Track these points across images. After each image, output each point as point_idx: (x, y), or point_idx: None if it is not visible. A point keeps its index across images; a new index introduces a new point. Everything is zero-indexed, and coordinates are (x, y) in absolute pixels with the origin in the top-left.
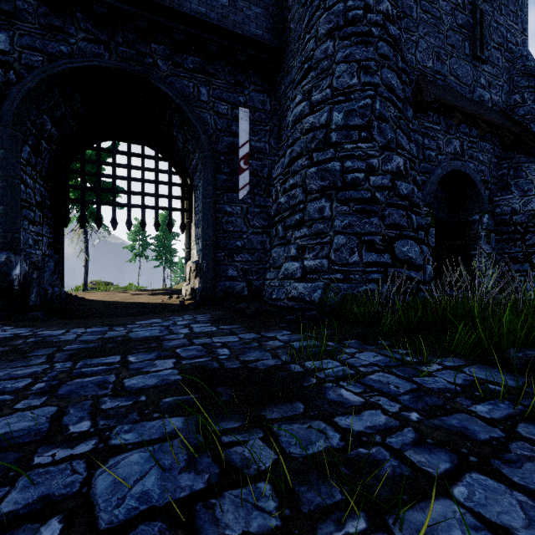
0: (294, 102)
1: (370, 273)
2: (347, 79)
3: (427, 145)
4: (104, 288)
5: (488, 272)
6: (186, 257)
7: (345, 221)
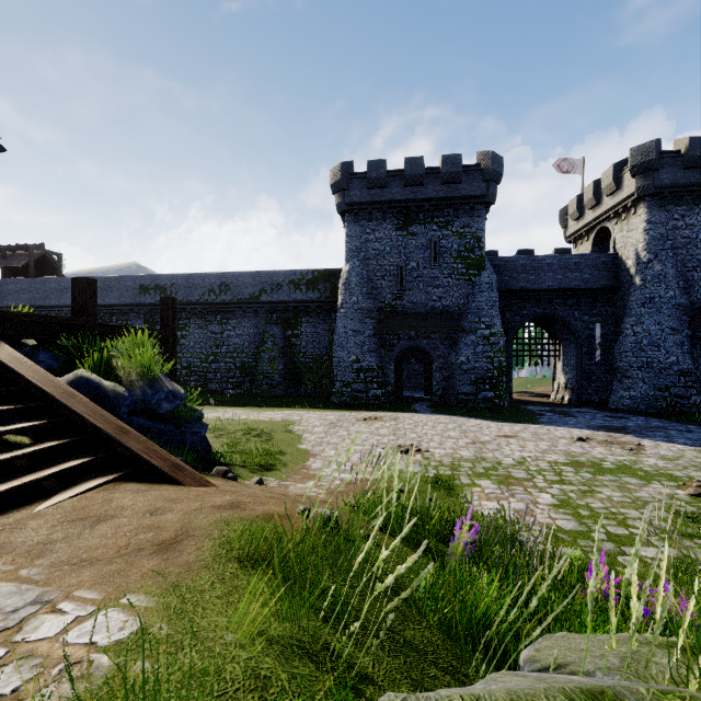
0: (625, 325)
1: (658, 399)
2: (649, 327)
3: None
4: None
5: (698, 402)
6: (553, 379)
7: (647, 380)
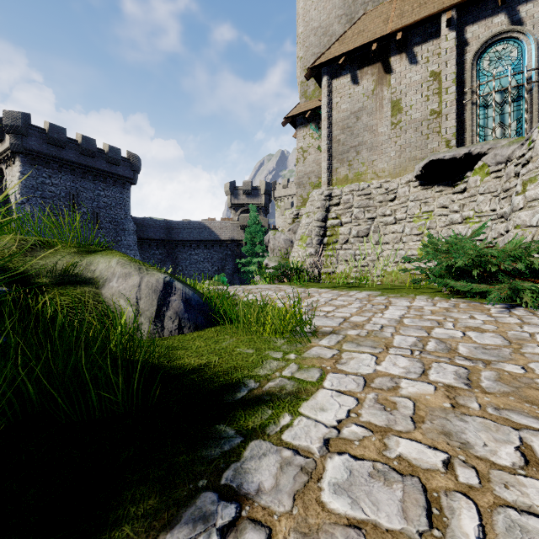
0: None
1: None
2: None
3: None
4: None
5: None
6: None
7: None
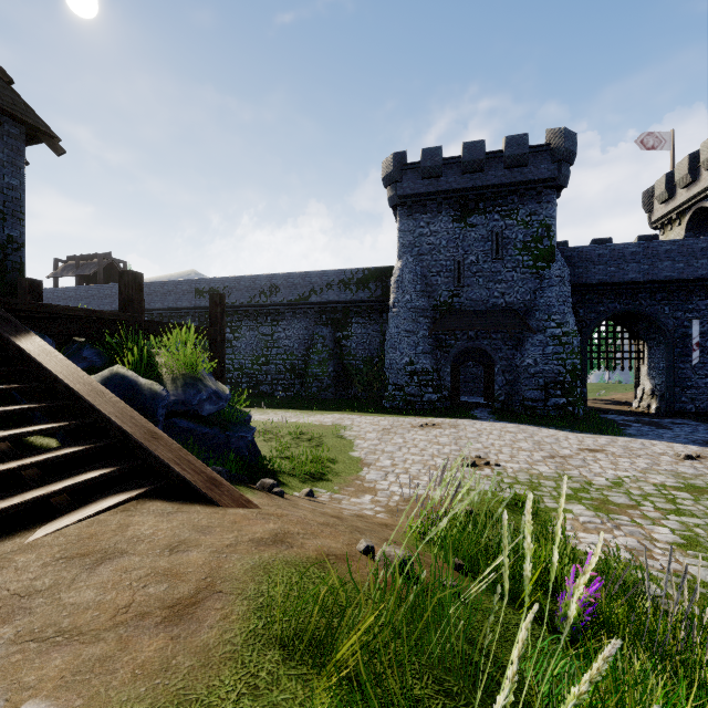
0: None
1: None
2: None
3: None
4: None
5: None
6: (636, 384)
7: None
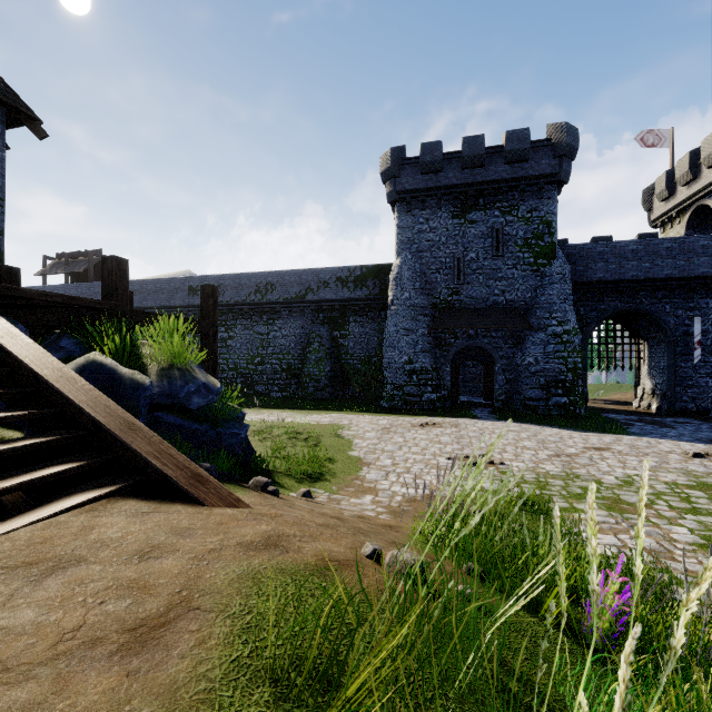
0: None
1: None
2: None
3: None
4: None
5: None
6: (636, 384)
7: None
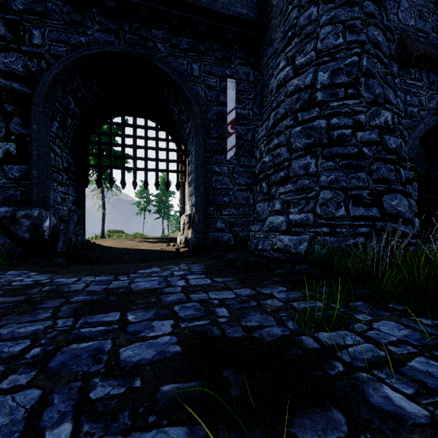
0: (278, 69)
1: (358, 227)
2: (332, 40)
3: (409, 102)
4: (116, 236)
5: None
6: (181, 211)
7: (331, 176)
